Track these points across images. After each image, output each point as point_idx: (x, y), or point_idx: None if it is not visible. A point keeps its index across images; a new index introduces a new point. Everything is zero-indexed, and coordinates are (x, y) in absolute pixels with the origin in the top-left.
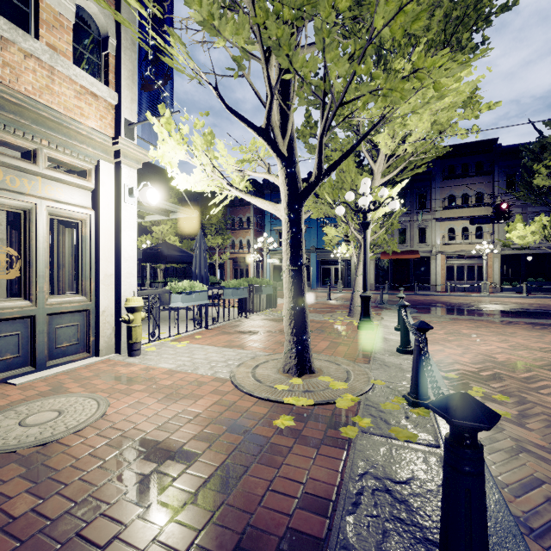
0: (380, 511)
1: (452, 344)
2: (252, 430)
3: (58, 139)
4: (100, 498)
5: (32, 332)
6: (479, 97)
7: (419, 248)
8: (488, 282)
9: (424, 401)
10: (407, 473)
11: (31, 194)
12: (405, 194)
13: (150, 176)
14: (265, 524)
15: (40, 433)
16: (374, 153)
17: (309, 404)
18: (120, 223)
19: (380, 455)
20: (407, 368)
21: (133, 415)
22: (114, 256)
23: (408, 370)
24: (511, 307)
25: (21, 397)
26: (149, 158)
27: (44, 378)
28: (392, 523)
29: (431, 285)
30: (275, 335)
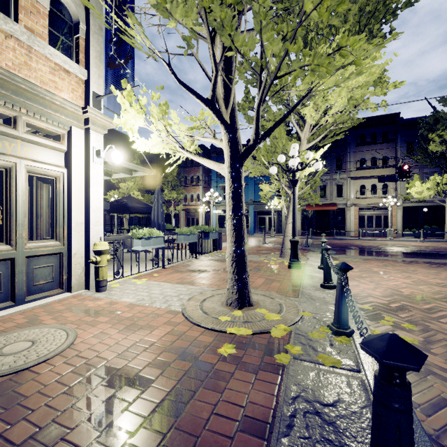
0: (311, 433)
1: (365, 280)
2: (199, 357)
3: (35, 108)
4: (62, 423)
5: (12, 272)
6: (387, 78)
7: (337, 201)
8: (392, 229)
9: (346, 330)
10: (334, 396)
11: (11, 154)
12: (326, 157)
13: (117, 142)
14: (209, 446)
15: (14, 361)
16: (301, 123)
17: (248, 333)
18: (89, 179)
19: (309, 380)
20: (330, 301)
21: (97, 344)
22: (84, 208)
23: (331, 303)
24: (412, 249)
25: (1, 328)
26: (114, 125)
27: (22, 311)
28: (322, 444)
29: (347, 231)
30: (220, 273)
